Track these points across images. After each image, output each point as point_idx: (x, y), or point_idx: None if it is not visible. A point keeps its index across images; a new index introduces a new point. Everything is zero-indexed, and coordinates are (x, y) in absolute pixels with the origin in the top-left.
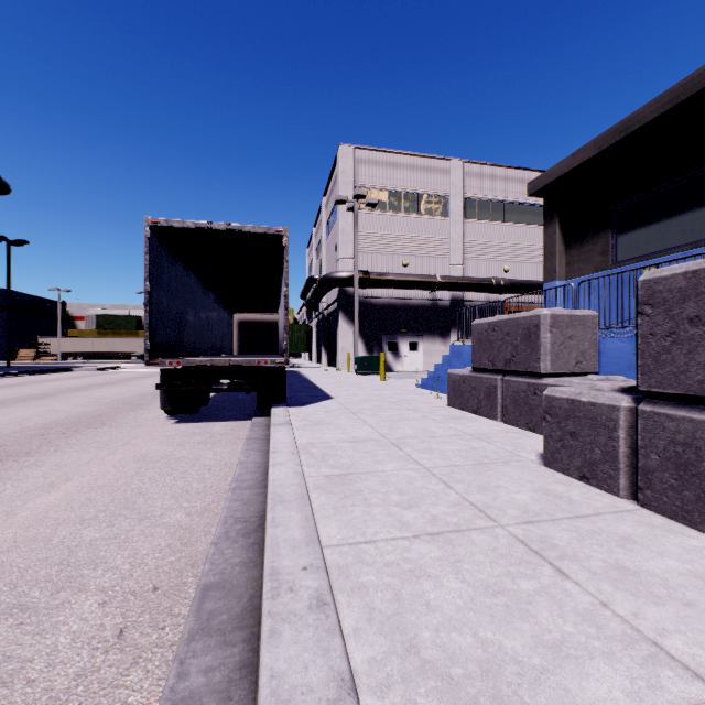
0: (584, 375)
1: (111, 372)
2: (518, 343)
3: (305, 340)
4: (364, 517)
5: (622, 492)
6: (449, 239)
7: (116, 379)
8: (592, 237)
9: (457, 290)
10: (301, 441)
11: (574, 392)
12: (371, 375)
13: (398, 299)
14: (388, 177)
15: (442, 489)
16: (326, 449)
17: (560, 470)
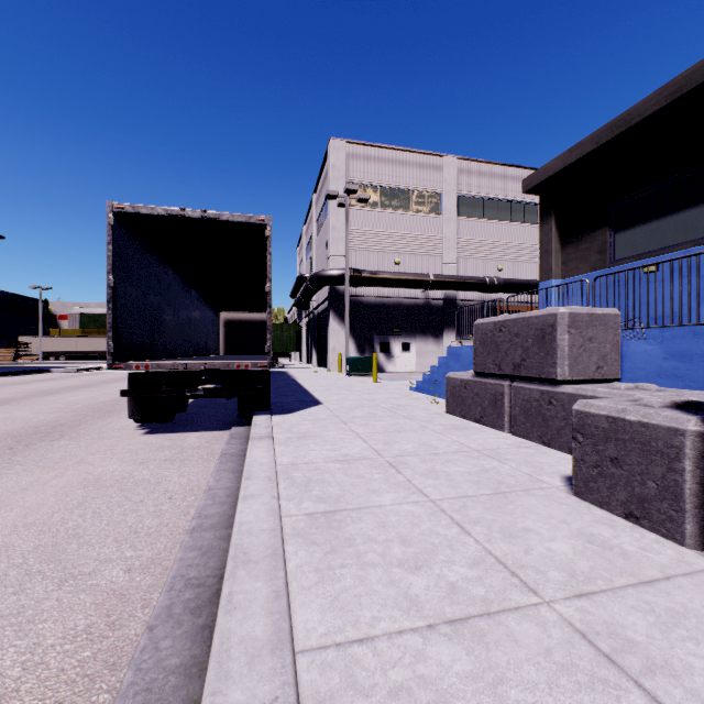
0: (605, 381)
1: (91, 374)
2: (529, 345)
3: (295, 340)
4: (356, 588)
5: (689, 541)
6: (443, 237)
7: (94, 381)
8: (589, 235)
9: (450, 289)
10: (282, 460)
11: (616, 408)
12: (363, 376)
13: (390, 298)
14: (380, 173)
15: (456, 535)
16: (311, 473)
17: (596, 503)
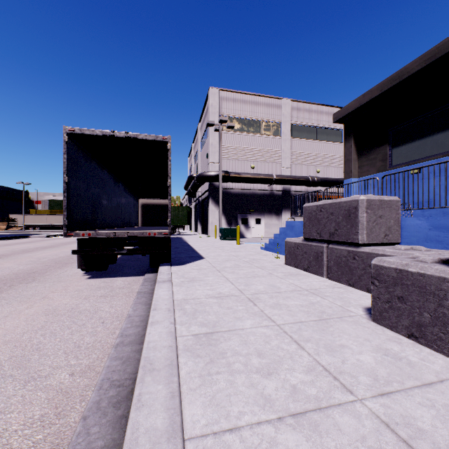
0: (390, 244)
1: (56, 238)
2: (340, 220)
3: (187, 217)
4: (227, 389)
5: None
6: (281, 151)
7: (57, 243)
8: (375, 149)
9: (287, 184)
10: (177, 297)
11: (401, 263)
12: (230, 240)
13: (248, 189)
14: (241, 110)
15: (295, 350)
16: (196, 306)
17: (388, 327)
